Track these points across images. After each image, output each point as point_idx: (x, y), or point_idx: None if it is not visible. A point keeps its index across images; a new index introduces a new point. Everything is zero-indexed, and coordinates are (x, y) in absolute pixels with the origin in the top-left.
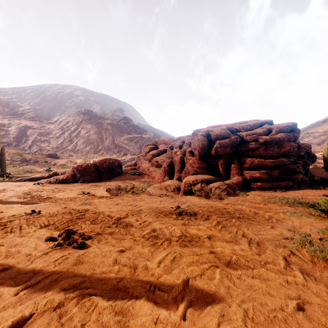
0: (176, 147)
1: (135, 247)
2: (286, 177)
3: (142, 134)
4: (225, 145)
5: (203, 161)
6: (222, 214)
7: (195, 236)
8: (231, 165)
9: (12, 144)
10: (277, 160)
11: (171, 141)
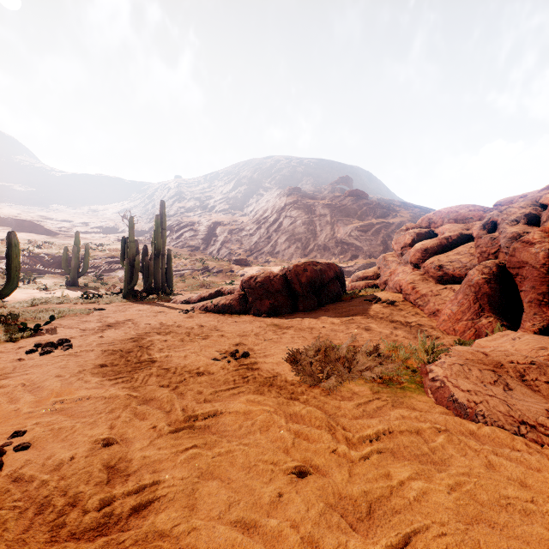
0: (510, 223)
1: None
2: None
3: (386, 218)
4: None
5: None
6: None
7: None
8: None
9: (200, 247)
10: None
11: (480, 211)
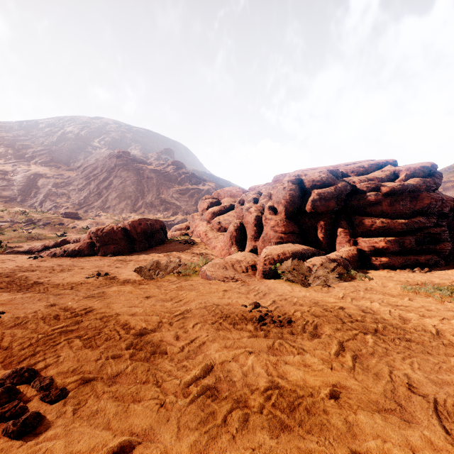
0: (248, 201)
1: (158, 433)
2: (427, 248)
3: (199, 185)
4: (327, 197)
5: (291, 222)
6: (342, 323)
7: (301, 391)
8: (338, 229)
9: (16, 199)
10: (411, 221)
11: (241, 192)
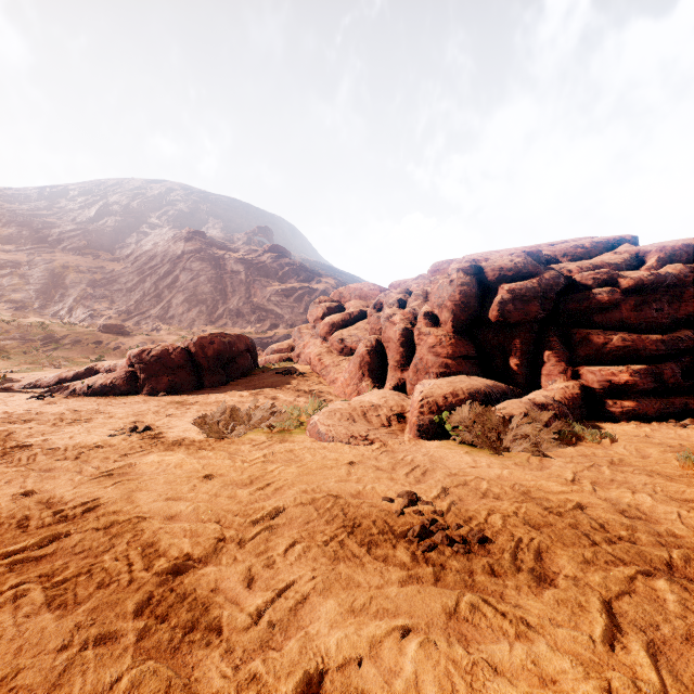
0: (389, 305)
1: None
2: None
3: (311, 282)
4: (526, 296)
5: (464, 338)
6: (591, 545)
7: None
8: (544, 351)
9: (33, 304)
10: (673, 337)
11: (378, 291)
